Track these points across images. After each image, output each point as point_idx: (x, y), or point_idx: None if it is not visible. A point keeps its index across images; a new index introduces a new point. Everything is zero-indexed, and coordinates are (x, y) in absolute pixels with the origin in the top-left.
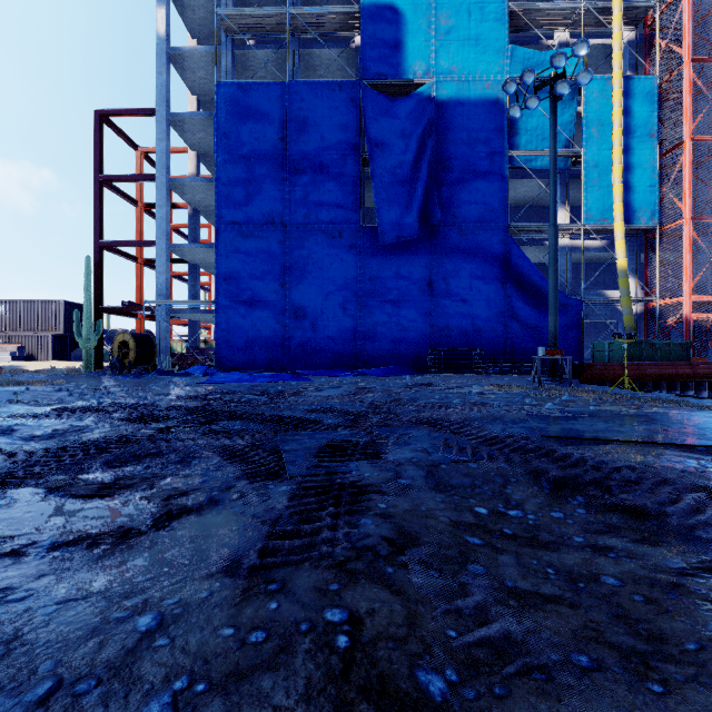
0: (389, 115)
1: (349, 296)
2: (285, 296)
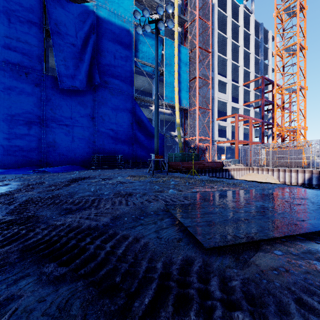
0: (66, 9)
1: (35, 118)
2: None
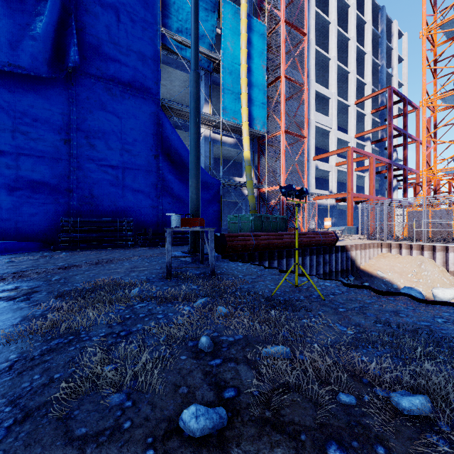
0: None
1: None
2: None
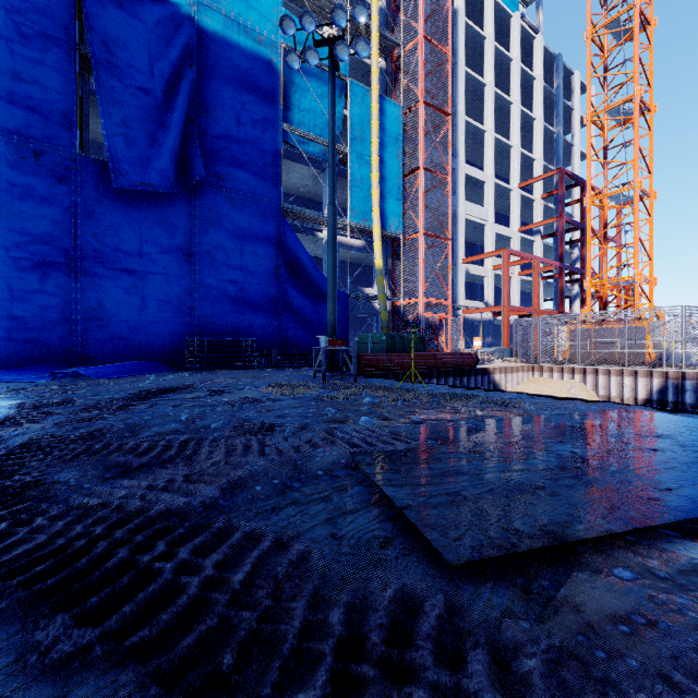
0: (128, 10)
1: (56, 255)
2: None
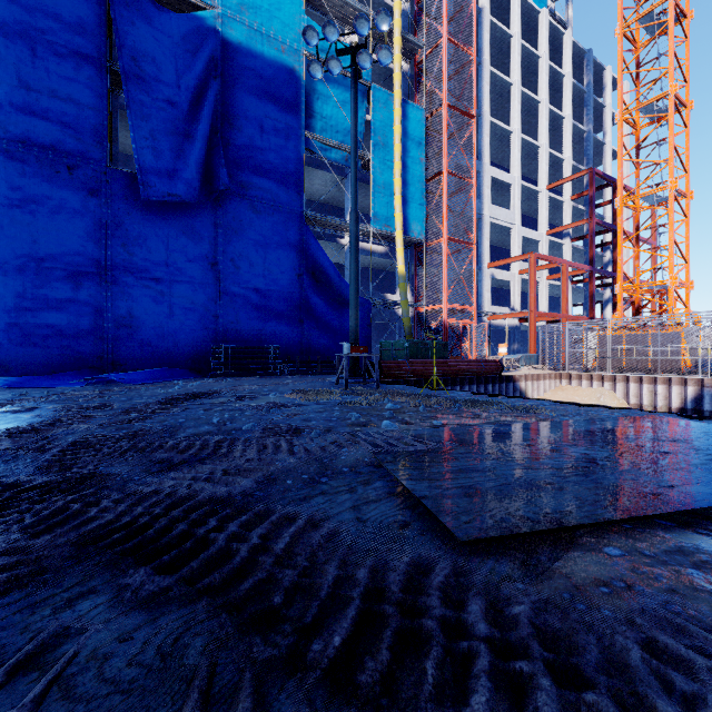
0: (156, 26)
1: (88, 265)
2: None
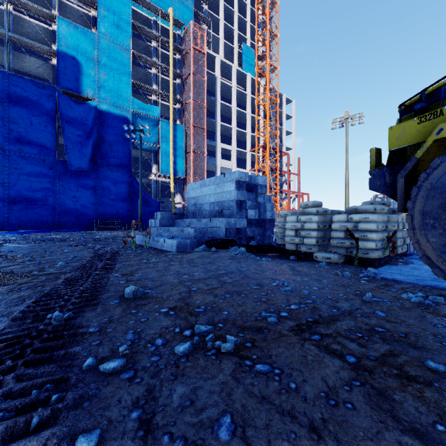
0: (74, 109)
1: (50, 193)
2: (5, 190)
